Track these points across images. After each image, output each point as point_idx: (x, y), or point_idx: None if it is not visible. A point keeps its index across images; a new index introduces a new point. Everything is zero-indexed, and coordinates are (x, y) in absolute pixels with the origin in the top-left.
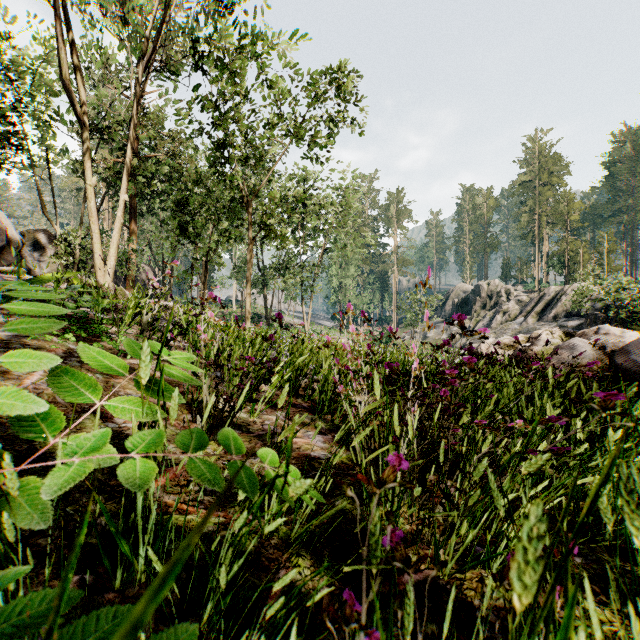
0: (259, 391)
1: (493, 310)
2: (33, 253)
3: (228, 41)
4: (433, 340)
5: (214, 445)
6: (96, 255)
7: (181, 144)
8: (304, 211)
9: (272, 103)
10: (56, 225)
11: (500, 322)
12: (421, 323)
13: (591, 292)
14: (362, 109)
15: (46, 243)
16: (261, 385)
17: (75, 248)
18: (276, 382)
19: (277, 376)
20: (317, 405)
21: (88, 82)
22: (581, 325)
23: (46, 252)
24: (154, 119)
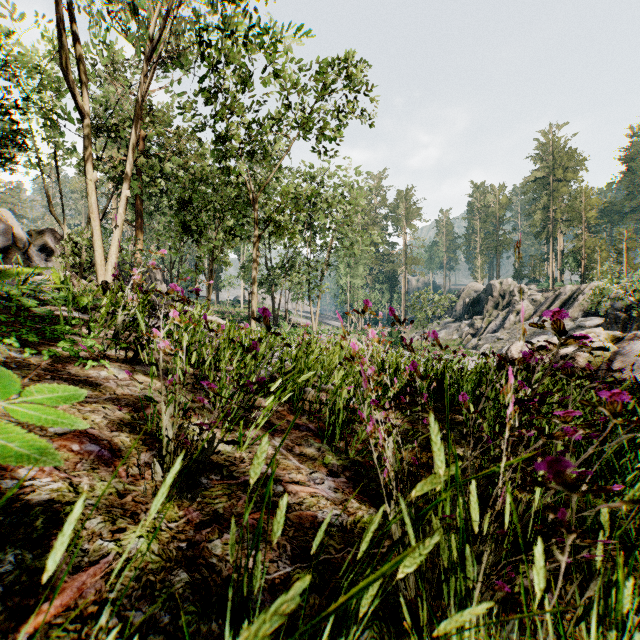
0: (255, 407)
1: (506, 310)
2: (40, 253)
3: (232, 29)
4: (443, 340)
5: (171, 510)
6: (96, 253)
7: (187, 142)
8: (312, 209)
9: (278, 92)
10: (63, 225)
11: (513, 322)
12: (431, 323)
13: (611, 291)
14: (372, 99)
15: (53, 243)
16: (258, 399)
17: (82, 248)
18: (271, 405)
19: (272, 397)
20: (326, 429)
21: (94, 79)
22: (600, 325)
23: (53, 252)
24: (160, 116)
